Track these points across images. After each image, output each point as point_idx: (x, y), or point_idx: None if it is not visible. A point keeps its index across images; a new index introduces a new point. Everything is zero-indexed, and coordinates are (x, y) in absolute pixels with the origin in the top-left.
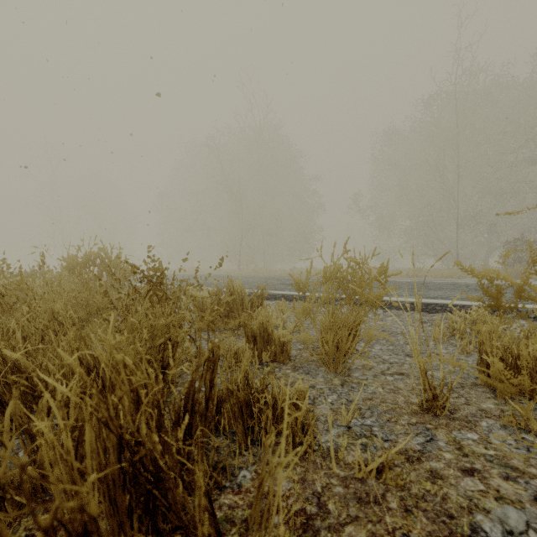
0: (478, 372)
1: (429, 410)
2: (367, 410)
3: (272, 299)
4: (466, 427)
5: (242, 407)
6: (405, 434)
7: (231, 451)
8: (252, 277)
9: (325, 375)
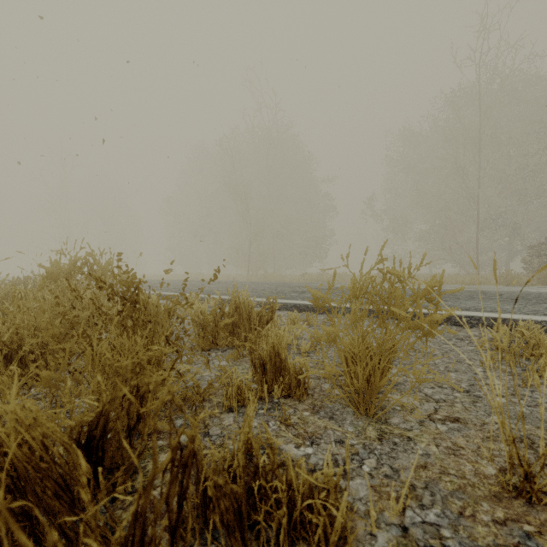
0: None
1: (517, 493)
2: (425, 490)
3: (283, 310)
4: None
5: (241, 505)
6: (496, 546)
7: None
8: (261, 283)
9: (354, 421)
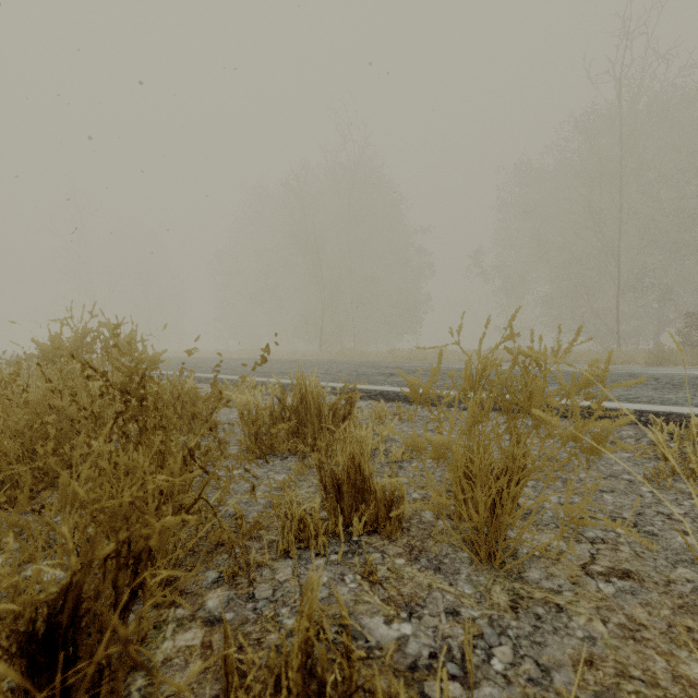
0: None
1: None
2: None
3: (365, 398)
4: None
5: None
6: None
7: None
8: (337, 363)
9: (472, 575)
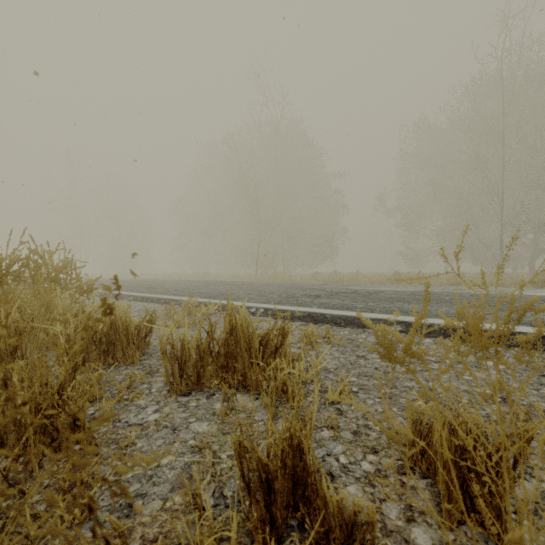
0: None
1: None
2: None
3: (295, 320)
4: None
5: None
6: None
7: None
8: (269, 285)
9: None
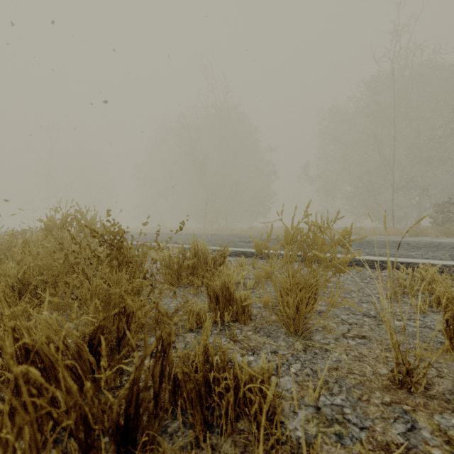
0: (444, 337)
1: (401, 385)
2: (335, 384)
3: (233, 256)
4: (448, 409)
5: (201, 389)
6: (382, 418)
7: (187, 442)
8: (215, 235)
9: (286, 338)
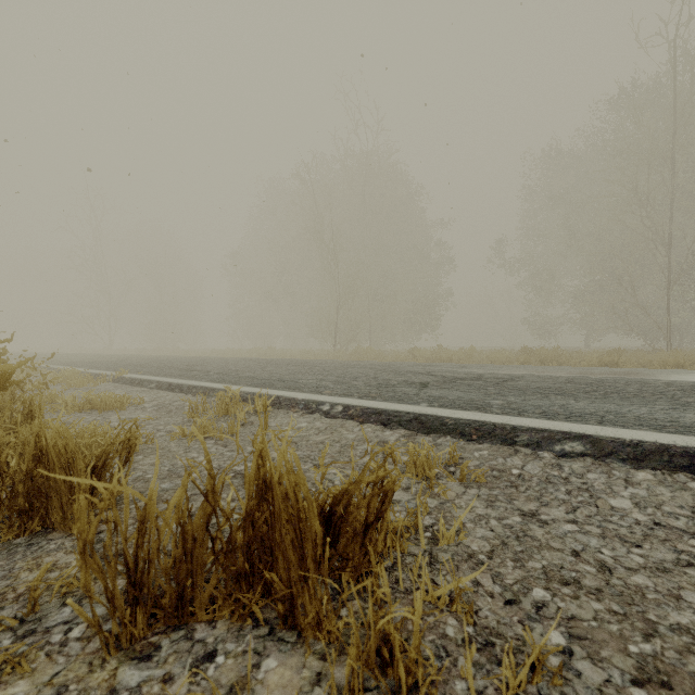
0: None
1: None
2: None
3: (392, 426)
4: None
5: None
6: None
7: None
8: (352, 365)
9: None
